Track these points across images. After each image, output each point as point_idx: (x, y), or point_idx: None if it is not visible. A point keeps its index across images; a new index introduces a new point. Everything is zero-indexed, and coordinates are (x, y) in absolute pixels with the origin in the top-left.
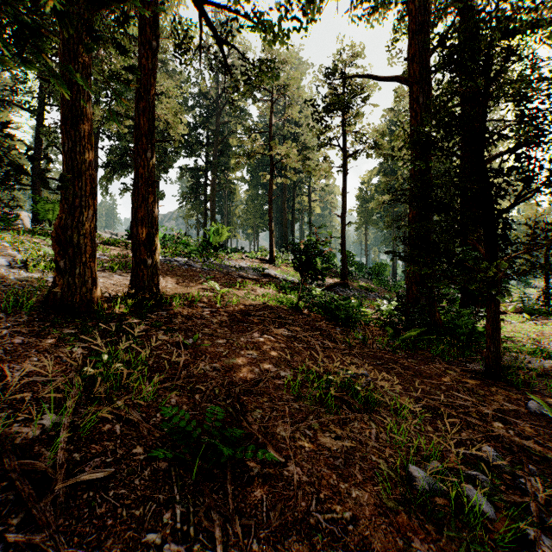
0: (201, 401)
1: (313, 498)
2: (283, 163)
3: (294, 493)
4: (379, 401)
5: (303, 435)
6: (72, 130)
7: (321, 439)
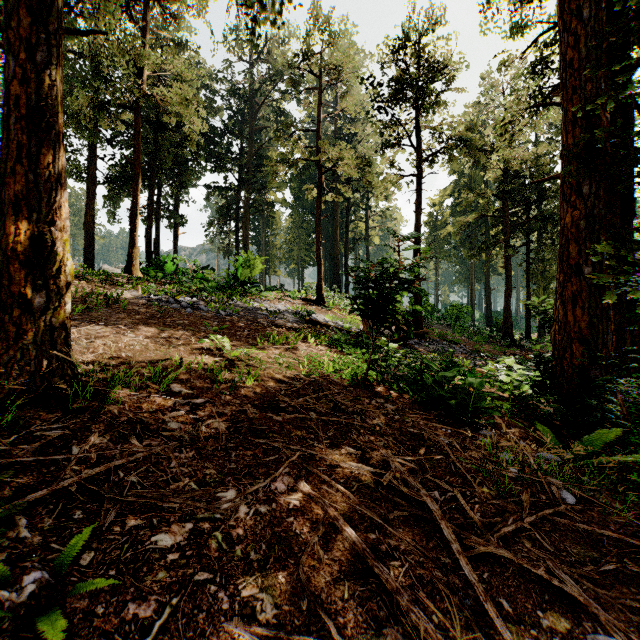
0: None
1: None
2: (335, 172)
3: None
4: None
5: None
6: None
7: None
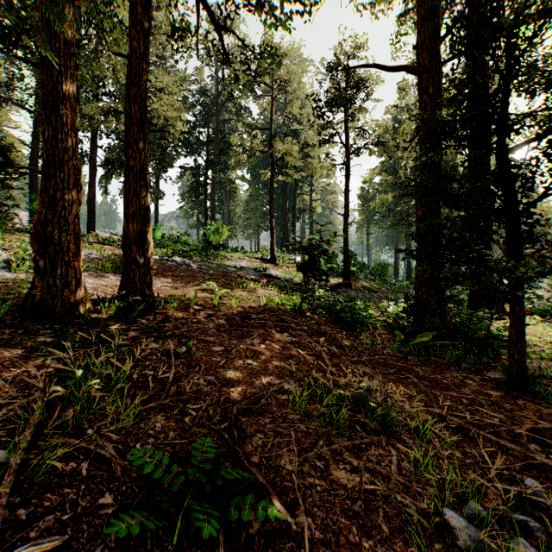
0: (191, 425)
1: None
2: (284, 161)
3: None
4: (397, 419)
5: (312, 467)
6: (53, 115)
7: (334, 473)
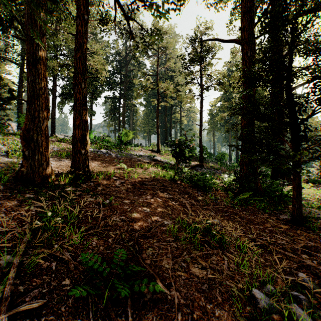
0: (112, 243)
1: (189, 317)
2: (165, 94)
3: (175, 314)
4: (228, 240)
5: (180, 266)
6: (33, 69)
7: (192, 269)
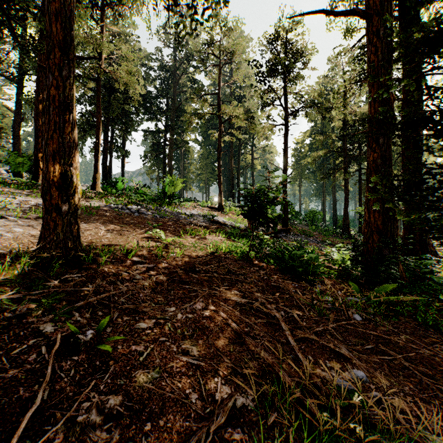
0: None
1: None
2: (230, 122)
3: None
4: None
5: None
6: None
7: None
